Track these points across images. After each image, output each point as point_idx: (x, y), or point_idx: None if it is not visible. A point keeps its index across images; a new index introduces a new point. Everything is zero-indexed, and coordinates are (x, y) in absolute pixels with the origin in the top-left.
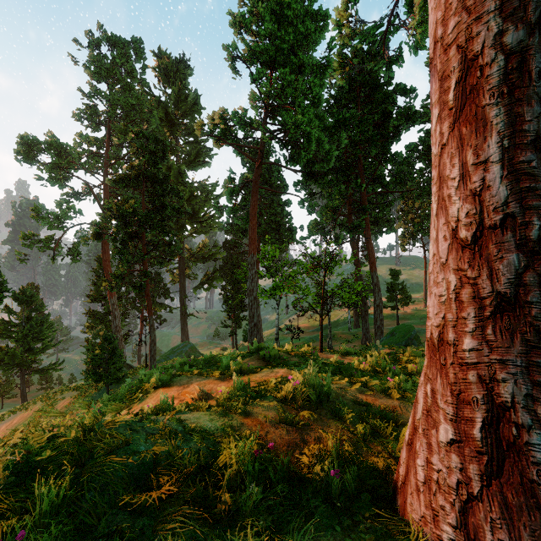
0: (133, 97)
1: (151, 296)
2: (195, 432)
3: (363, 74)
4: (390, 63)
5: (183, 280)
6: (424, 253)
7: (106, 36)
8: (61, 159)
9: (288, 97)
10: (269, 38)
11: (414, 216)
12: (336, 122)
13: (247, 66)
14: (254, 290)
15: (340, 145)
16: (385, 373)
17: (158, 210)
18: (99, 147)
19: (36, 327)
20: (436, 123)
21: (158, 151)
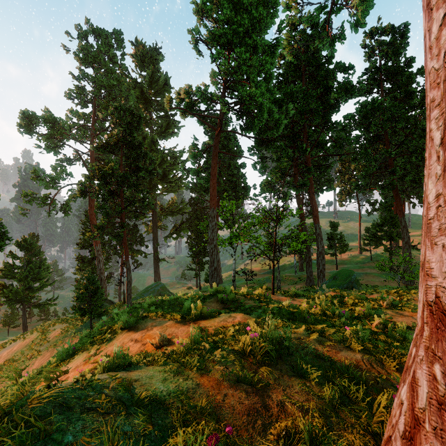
0: (114, 79)
1: (129, 244)
2: (144, 399)
3: (308, 55)
4: (333, 40)
5: (156, 230)
6: (359, 208)
7: (92, 29)
8: (55, 130)
9: (243, 74)
10: (227, 24)
11: (350, 177)
12: (285, 95)
13: (208, 47)
14: (214, 239)
15: (288, 115)
16: (335, 316)
17: (134, 171)
18: (86, 121)
19: (35, 269)
20: (440, 28)
21: (134, 122)
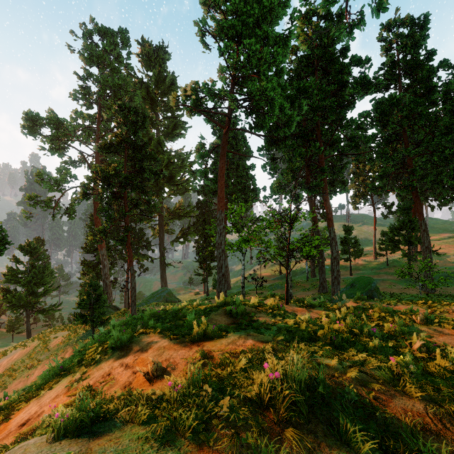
0: (119, 78)
1: (135, 248)
2: None
3: (321, 48)
4: (352, 27)
5: (162, 234)
6: (374, 211)
7: (97, 28)
8: (59, 132)
9: (253, 68)
10: (235, 15)
11: (365, 178)
12: (297, 90)
13: (215, 40)
14: (222, 243)
15: (300, 111)
16: (363, 335)
17: (138, 173)
18: (92, 122)
19: (39, 274)
20: None
21: (138, 121)
